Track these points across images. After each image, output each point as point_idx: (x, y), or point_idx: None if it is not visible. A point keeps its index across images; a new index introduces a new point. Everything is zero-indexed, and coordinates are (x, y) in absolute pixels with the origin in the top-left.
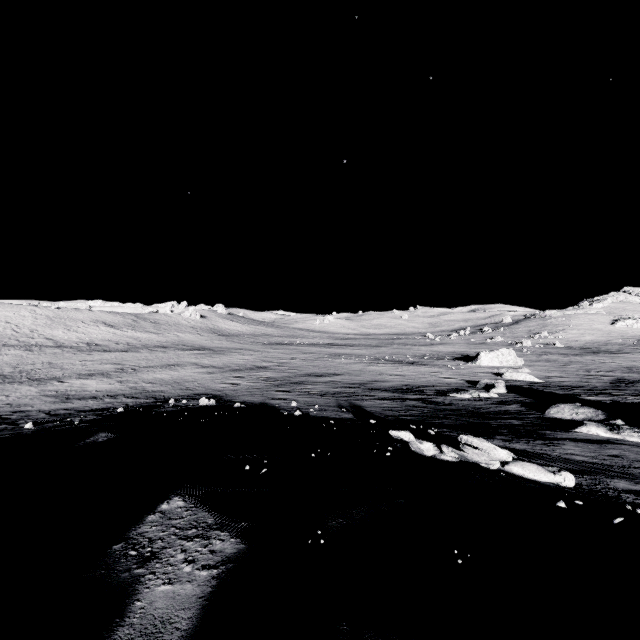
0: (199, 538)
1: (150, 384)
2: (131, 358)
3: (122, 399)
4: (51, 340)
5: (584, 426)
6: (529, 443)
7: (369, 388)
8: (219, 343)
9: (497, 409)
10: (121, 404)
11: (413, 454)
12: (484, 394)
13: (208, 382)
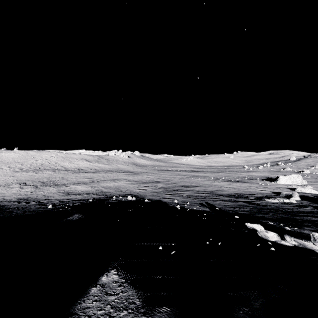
0: None
1: (104, 188)
2: (96, 176)
3: (92, 195)
4: (63, 167)
5: None
6: None
7: (215, 194)
8: (136, 169)
9: (298, 210)
10: (91, 198)
11: (259, 238)
12: (287, 200)
13: (131, 188)
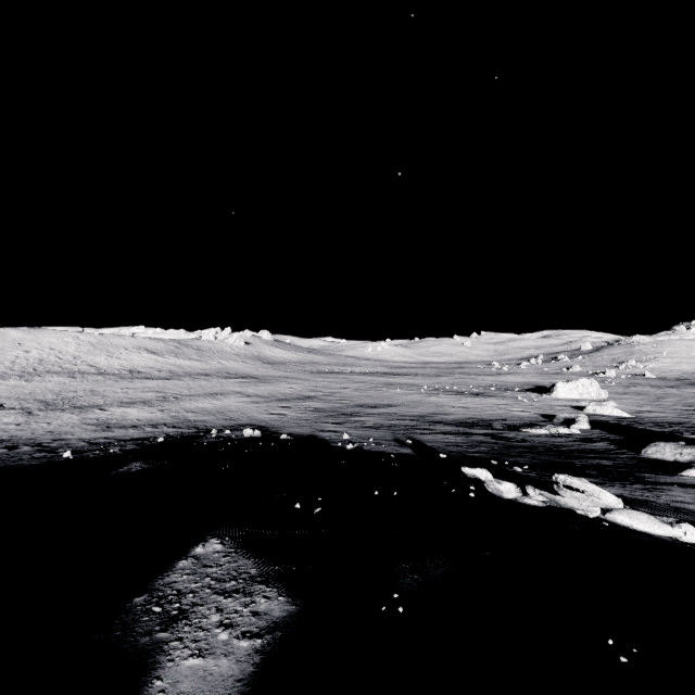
0: (239, 594)
1: (192, 413)
2: (173, 386)
3: (163, 428)
4: (94, 367)
5: (693, 469)
6: (626, 487)
7: (429, 421)
8: (264, 371)
9: (581, 447)
10: (162, 434)
11: (489, 496)
12: (564, 430)
13: (253, 412)
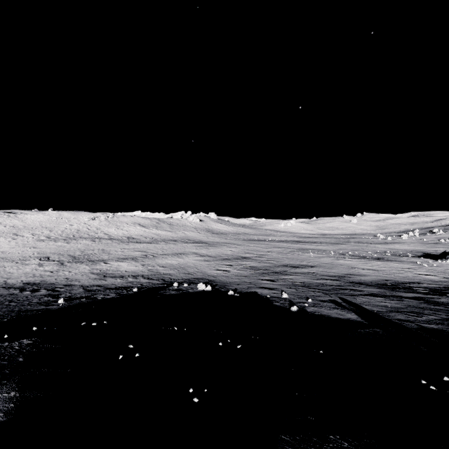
0: None
1: (162, 268)
2: (153, 248)
3: (140, 279)
4: (107, 235)
5: None
6: None
7: (350, 281)
8: (212, 239)
9: None
10: (138, 284)
11: None
12: None
13: (205, 268)
